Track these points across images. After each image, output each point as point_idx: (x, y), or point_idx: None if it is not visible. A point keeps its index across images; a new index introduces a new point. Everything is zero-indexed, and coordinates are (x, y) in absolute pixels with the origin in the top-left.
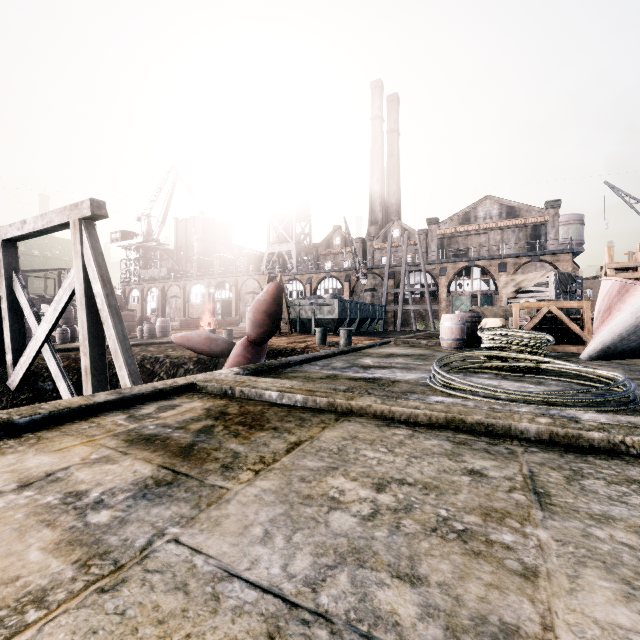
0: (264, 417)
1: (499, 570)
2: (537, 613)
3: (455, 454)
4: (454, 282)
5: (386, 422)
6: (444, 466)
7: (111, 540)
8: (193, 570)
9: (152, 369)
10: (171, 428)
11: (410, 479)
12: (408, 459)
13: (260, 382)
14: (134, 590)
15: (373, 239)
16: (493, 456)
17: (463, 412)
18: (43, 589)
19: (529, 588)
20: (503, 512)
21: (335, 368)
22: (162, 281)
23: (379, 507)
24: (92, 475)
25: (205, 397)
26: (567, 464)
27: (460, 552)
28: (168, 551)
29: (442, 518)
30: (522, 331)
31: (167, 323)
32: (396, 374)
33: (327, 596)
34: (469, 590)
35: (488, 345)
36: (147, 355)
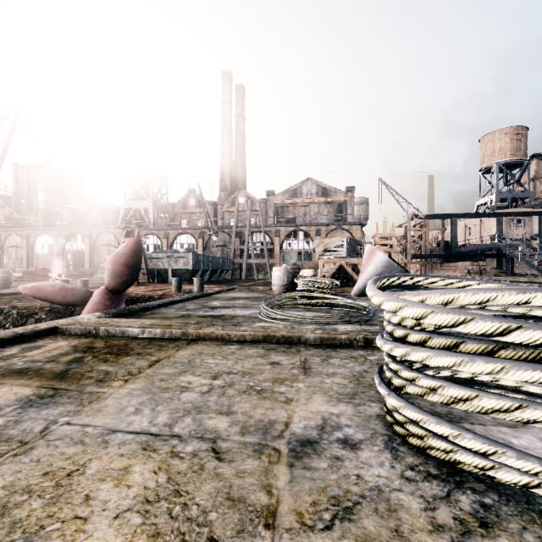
0: (128, 347)
1: (274, 402)
2: (287, 414)
3: (265, 355)
4: (285, 242)
5: (224, 342)
6: (257, 362)
7: (11, 432)
8: (86, 434)
9: None
10: (41, 362)
11: (235, 371)
12: (236, 361)
13: (123, 322)
14: (42, 450)
15: (223, 203)
16: (287, 354)
17: (274, 331)
18: None
19: (286, 406)
20: (284, 379)
21: (189, 309)
22: None
23: (213, 387)
24: None
25: (70, 338)
26: (325, 353)
27: (256, 398)
28: (63, 429)
29: (250, 386)
30: (322, 278)
31: (8, 274)
32: (236, 311)
33: (178, 428)
34: (257, 412)
35: (300, 288)
36: None
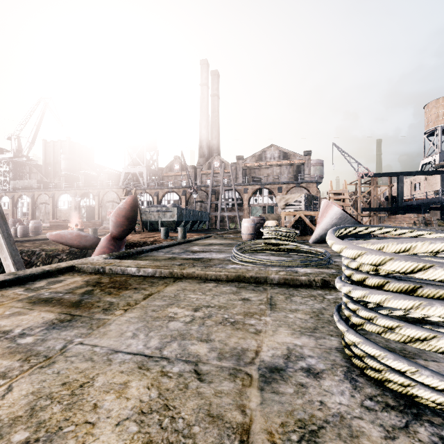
0: (127, 283)
1: (246, 333)
2: (257, 343)
3: (237, 292)
4: (252, 198)
5: (203, 280)
6: (231, 298)
7: (39, 348)
8: (94, 353)
9: (29, 260)
10: (62, 293)
11: (212, 305)
12: (213, 296)
13: (123, 263)
14: (62, 364)
15: (201, 167)
16: (256, 292)
17: (244, 272)
18: (3, 372)
19: (256, 336)
20: (253, 313)
21: (174, 253)
22: (32, 190)
23: (195, 317)
24: (11, 322)
25: (83, 274)
26: (288, 292)
27: (230, 329)
28: (77, 348)
29: (225, 318)
30: (284, 228)
31: (39, 224)
32: (212, 255)
33: (167, 351)
34: (231, 340)
35: (266, 236)
36: (24, 249)
